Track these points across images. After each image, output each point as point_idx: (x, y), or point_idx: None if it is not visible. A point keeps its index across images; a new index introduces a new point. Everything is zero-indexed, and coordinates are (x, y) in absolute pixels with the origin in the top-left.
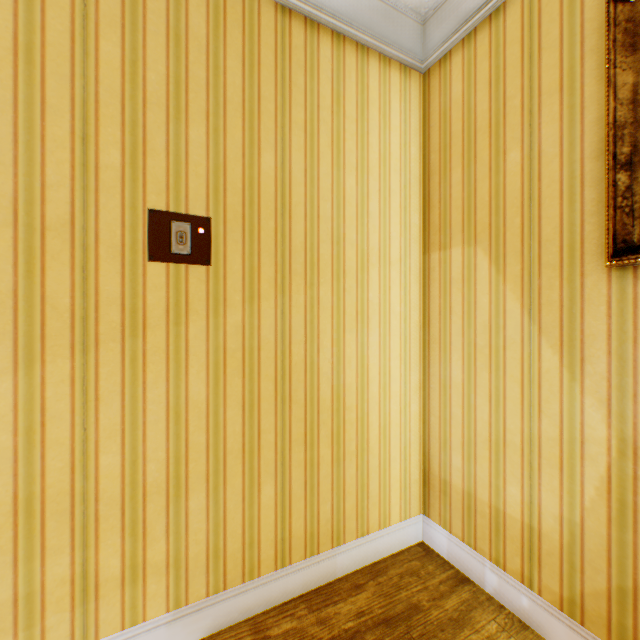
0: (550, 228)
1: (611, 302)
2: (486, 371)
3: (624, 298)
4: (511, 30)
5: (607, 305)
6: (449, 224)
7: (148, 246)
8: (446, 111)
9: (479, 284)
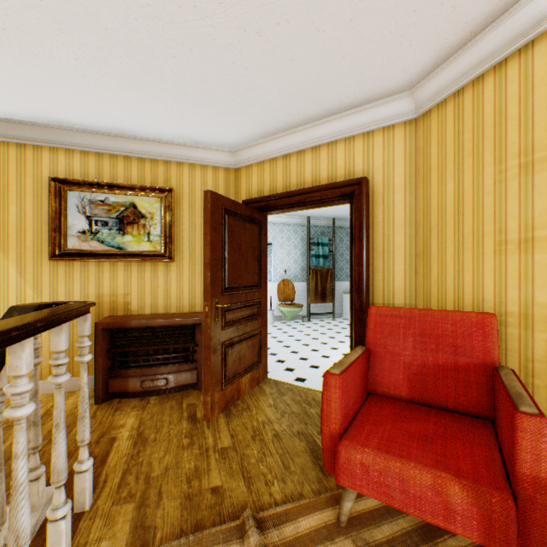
0: (31, 243)
1: (52, 271)
2: None
3: (56, 270)
4: (13, 157)
5: (51, 272)
6: None
7: None
8: None
9: None
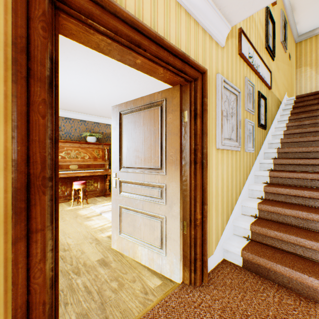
0: (318, 63)
1: None
2: (308, 82)
3: None
4: (313, 40)
5: None
6: (301, 65)
7: (288, 57)
8: (300, 49)
9: (307, 71)
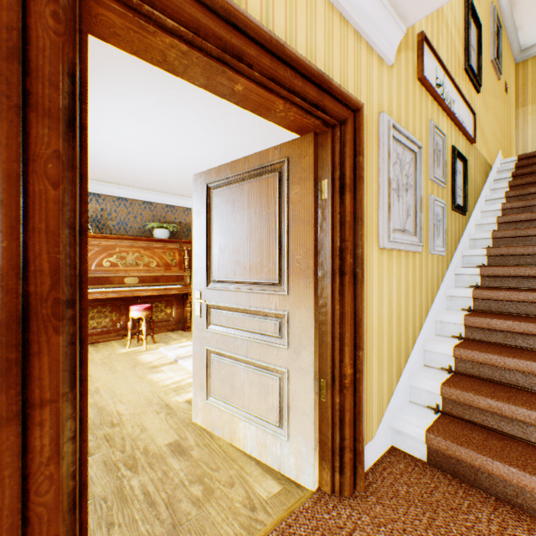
0: None
1: None
2: None
3: None
4: None
5: None
6: (526, 101)
7: (504, 88)
8: (525, 74)
9: None
